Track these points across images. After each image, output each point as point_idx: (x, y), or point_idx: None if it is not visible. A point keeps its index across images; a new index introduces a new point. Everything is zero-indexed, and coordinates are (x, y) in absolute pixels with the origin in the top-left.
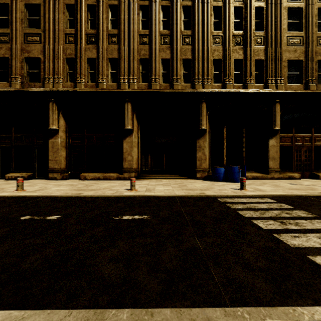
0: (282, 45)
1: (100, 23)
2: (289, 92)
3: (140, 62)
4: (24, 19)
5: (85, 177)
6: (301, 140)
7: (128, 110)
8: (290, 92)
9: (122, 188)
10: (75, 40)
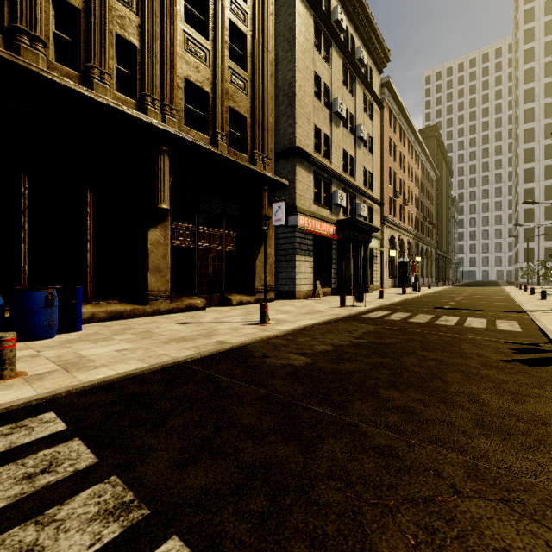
0: (175, 41)
1: None
2: (185, 138)
3: None
4: None
5: None
6: (208, 239)
7: None
8: (188, 140)
9: None
10: None
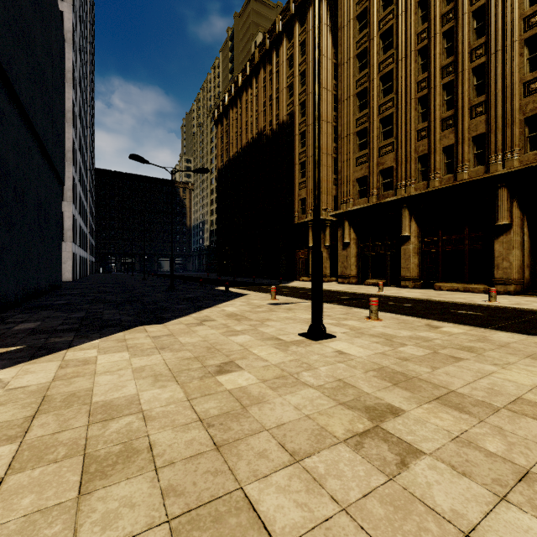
0: None
1: (458, 100)
2: None
3: (524, 123)
4: (379, 134)
5: (440, 288)
6: None
7: (502, 199)
8: None
9: (480, 299)
10: (428, 133)
